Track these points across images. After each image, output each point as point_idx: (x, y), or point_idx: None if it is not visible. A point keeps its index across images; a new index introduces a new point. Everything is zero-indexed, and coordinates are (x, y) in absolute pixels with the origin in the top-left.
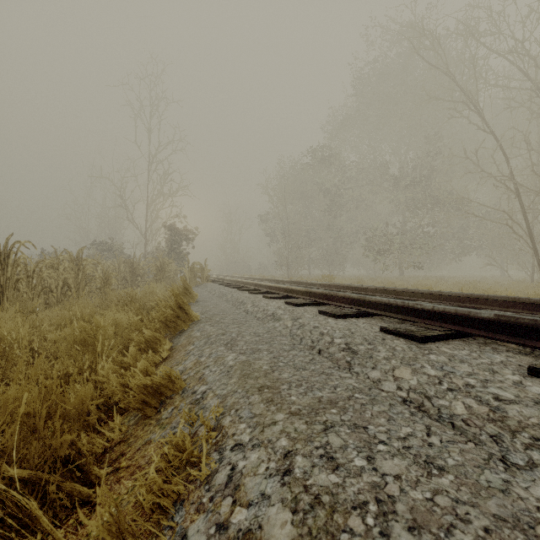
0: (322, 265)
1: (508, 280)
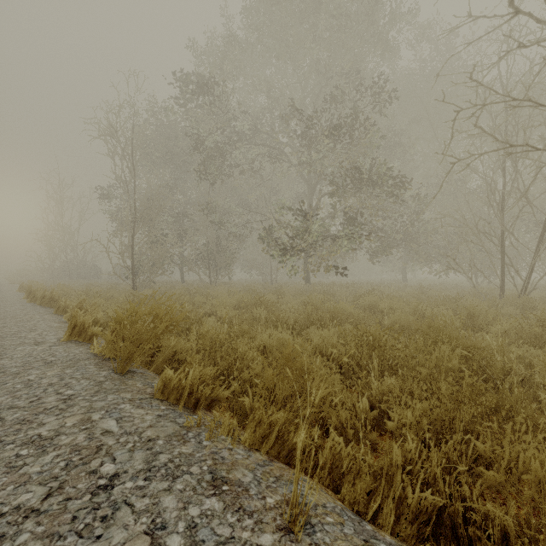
0: (199, 267)
1: (506, 295)
